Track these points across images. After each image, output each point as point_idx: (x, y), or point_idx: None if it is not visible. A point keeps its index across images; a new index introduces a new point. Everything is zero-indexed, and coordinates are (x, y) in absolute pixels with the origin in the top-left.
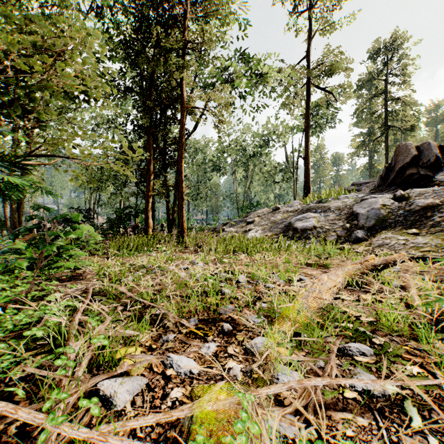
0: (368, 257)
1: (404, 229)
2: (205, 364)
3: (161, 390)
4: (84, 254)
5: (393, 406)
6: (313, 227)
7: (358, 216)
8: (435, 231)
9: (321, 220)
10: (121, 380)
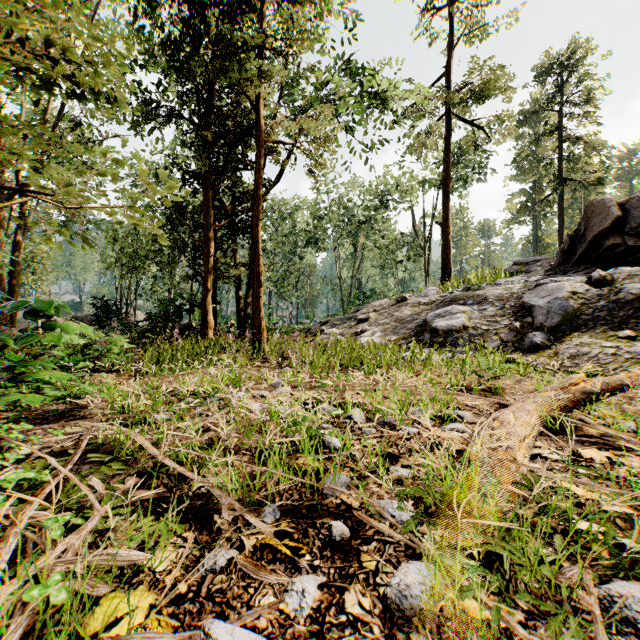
0: (573, 377)
1: (609, 330)
2: None
3: None
4: (67, 377)
5: None
6: (463, 327)
7: (533, 310)
8: None
9: (474, 316)
10: None
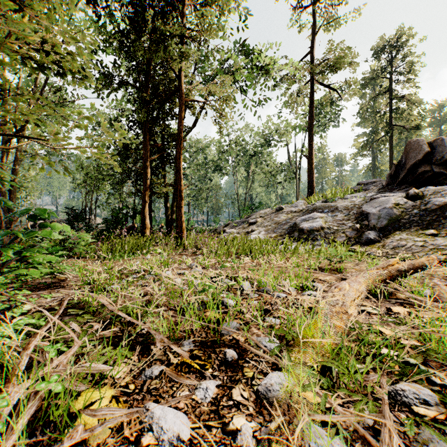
0: (390, 260)
1: (420, 229)
2: (201, 420)
3: None
4: (55, 258)
5: None
6: (321, 227)
7: (368, 216)
8: None
9: (329, 220)
10: None
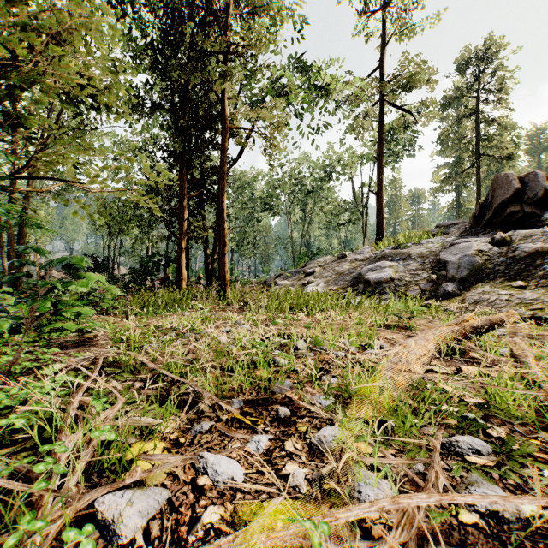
0: (465, 316)
1: (506, 281)
2: (254, 468)
3: (189, 510)
4: (91, 312)
5: (535, 536)
6: (390, 279)
7: (446, 265)
8: (547, 283)
9: (400, 270)
10: (130, 494)
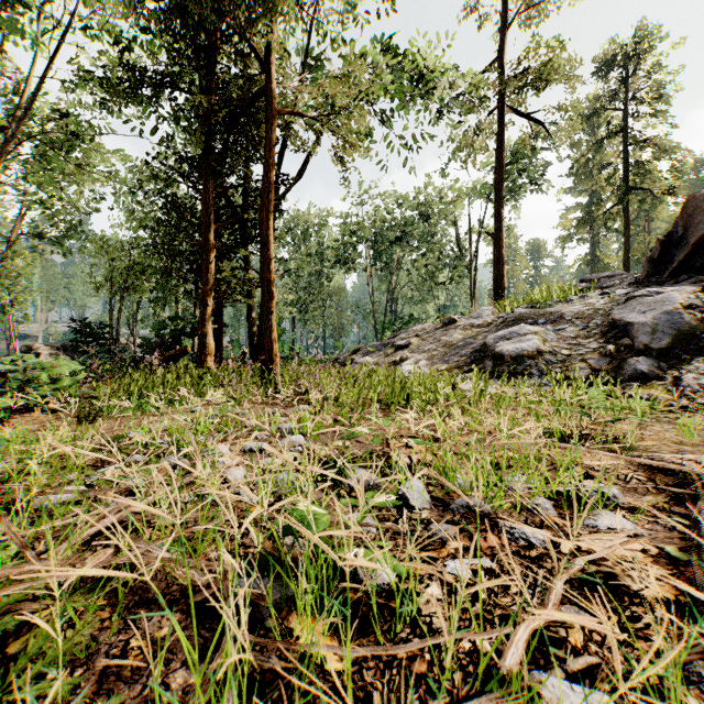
0: None
1: None
2: None
3: None
4: None
5: None
6: (537, 351)
7: (630, 329)
8: None
9: (550, 338)
10: None
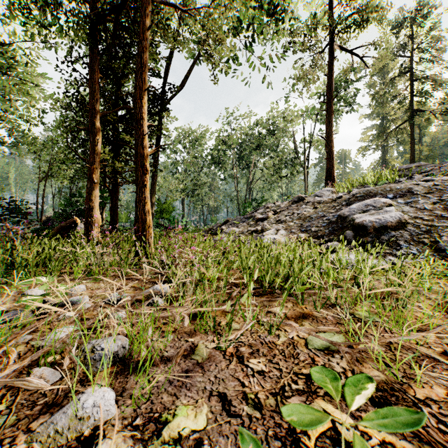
0: None
1: None
2: None
3: None
4: None
5: None
6: (399, 222)
7: None
8: None
9: (406, 210)
10: None
